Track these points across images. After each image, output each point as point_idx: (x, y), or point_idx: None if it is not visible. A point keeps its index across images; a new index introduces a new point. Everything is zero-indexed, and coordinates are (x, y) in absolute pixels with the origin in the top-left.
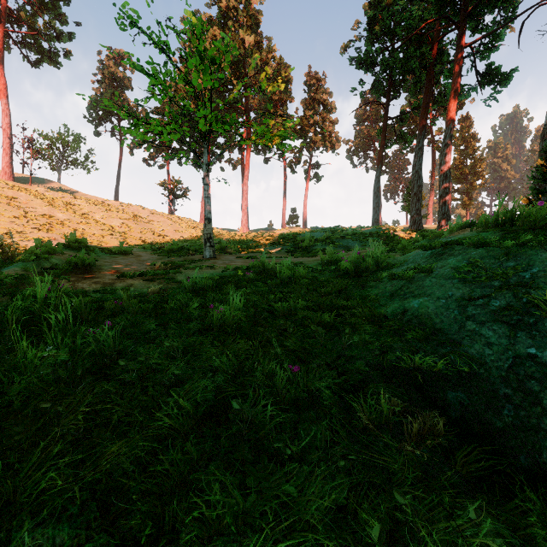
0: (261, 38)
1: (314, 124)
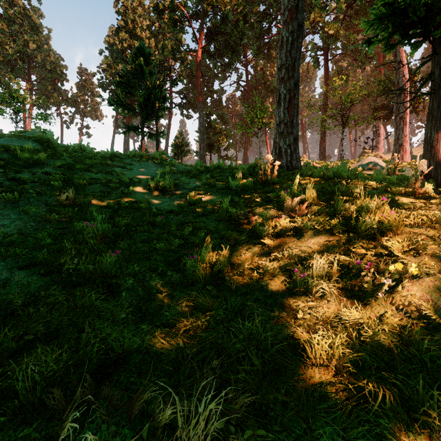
0: (42, 45)
1: (85, 101)
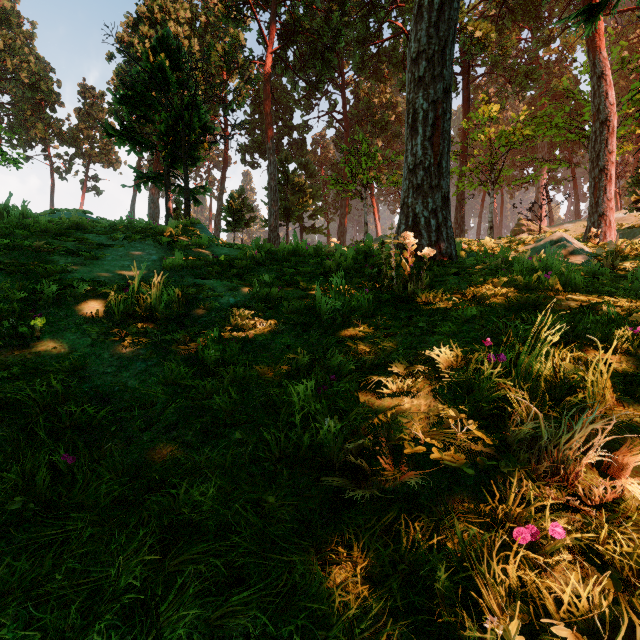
0: (14, 44)
1: (90, 137)
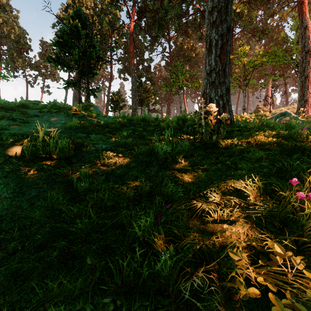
0: (8, 20)
1: (45, 66)
